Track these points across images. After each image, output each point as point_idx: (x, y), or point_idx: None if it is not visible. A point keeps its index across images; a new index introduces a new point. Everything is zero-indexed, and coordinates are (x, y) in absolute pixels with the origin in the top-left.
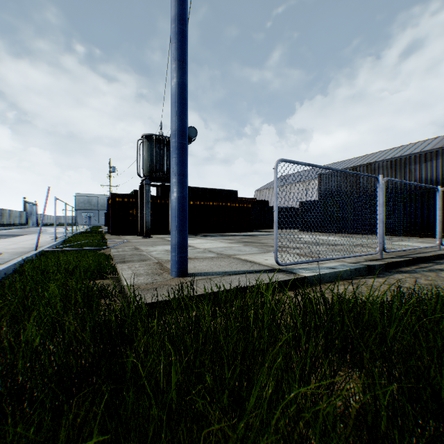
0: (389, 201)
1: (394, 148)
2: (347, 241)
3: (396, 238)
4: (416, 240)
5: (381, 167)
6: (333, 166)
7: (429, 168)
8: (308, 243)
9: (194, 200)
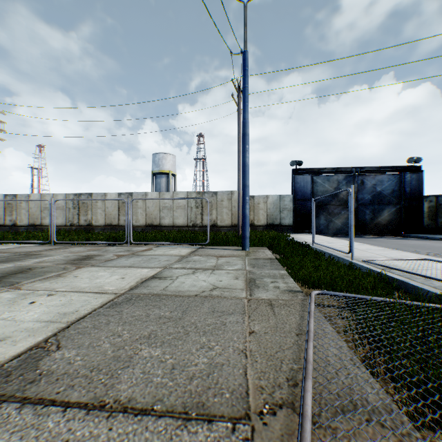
0: None
1: None
2: None
3: None
4: None
5: None
6: None
7: None
8: None
9: None
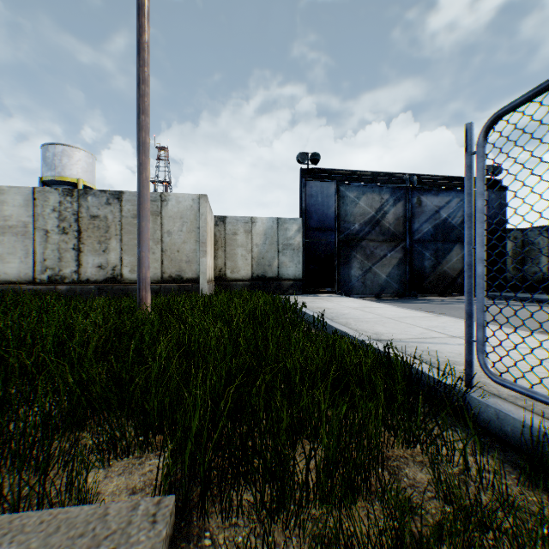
0: None
1: None
2: None
3: None
4: None
5: None
6: None
7: None
8: None
9: None
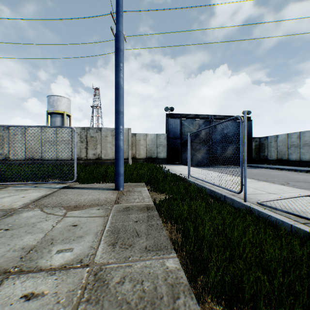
0: None
1: None
2: None
3: None
4: None
5: None
6: None
7: None
8: None
9: None
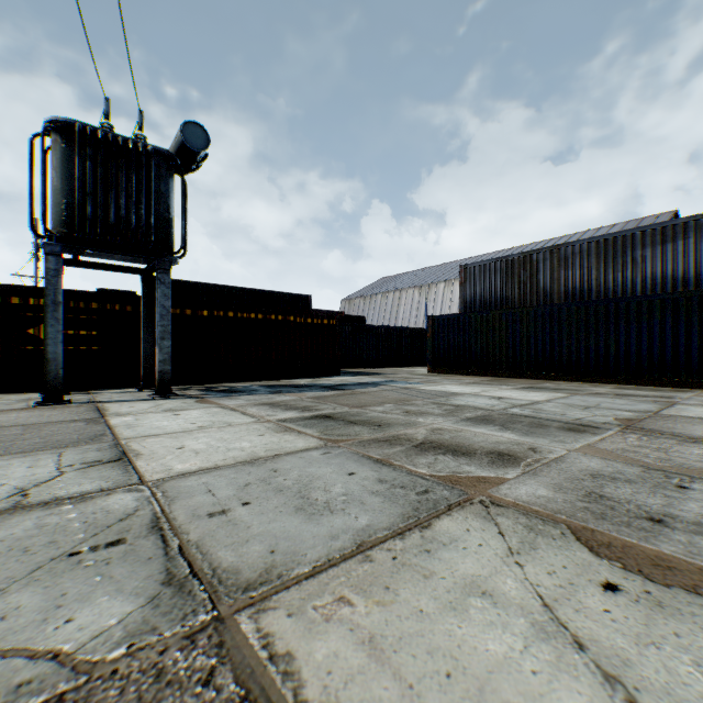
0: (607, 316)
1: (555, 239)
2: (569, 404)
3: (637, 391)
4: (693, 397)
5: (578, 253)
6: (465, 263)
7: (670, 254)
8: (495, 418)
9: (211, 306)
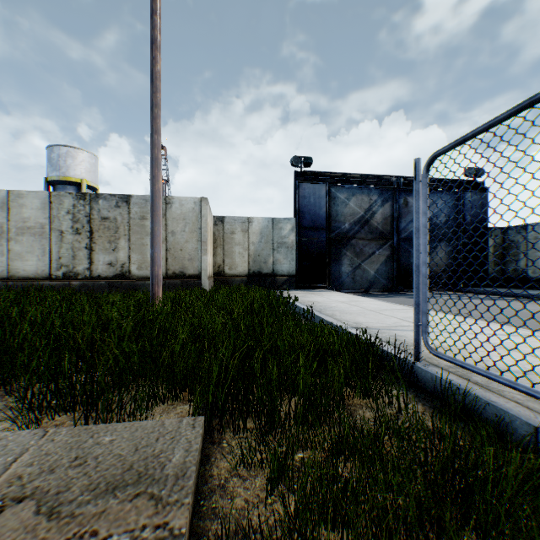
0: None
1: None
2: None
3: None
4: None
5: None
6: None
7: None
8: None
9: None
